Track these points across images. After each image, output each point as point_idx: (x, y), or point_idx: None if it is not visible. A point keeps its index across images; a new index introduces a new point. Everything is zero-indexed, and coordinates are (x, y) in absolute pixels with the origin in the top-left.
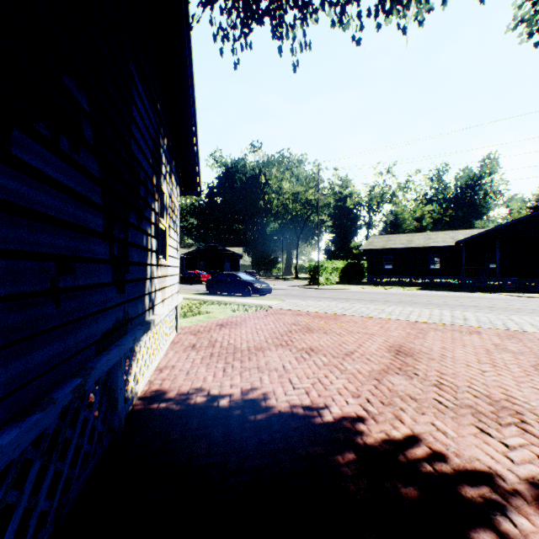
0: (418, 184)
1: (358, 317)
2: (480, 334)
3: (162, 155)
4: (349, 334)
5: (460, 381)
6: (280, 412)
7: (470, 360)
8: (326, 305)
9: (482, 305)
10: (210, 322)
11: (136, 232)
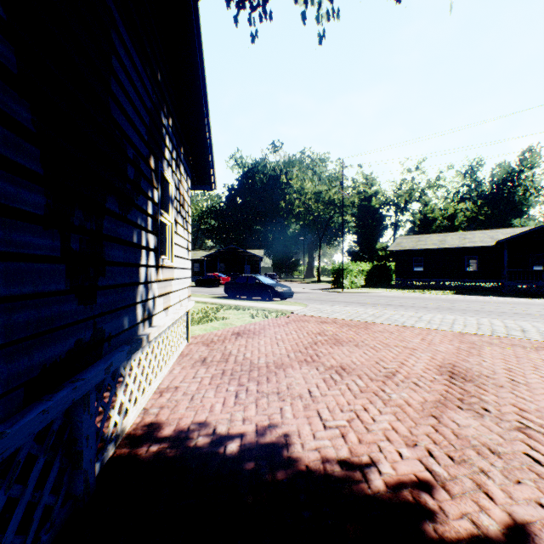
0: (451, 181)
1: (392, 327)
2: None
3: (165, 137)
4: (386, 348)
5: None
6: (307, 468)
7: None
8: (353, 311)
9: (537, 313)
10: (226, 329)
11: (119, 222)
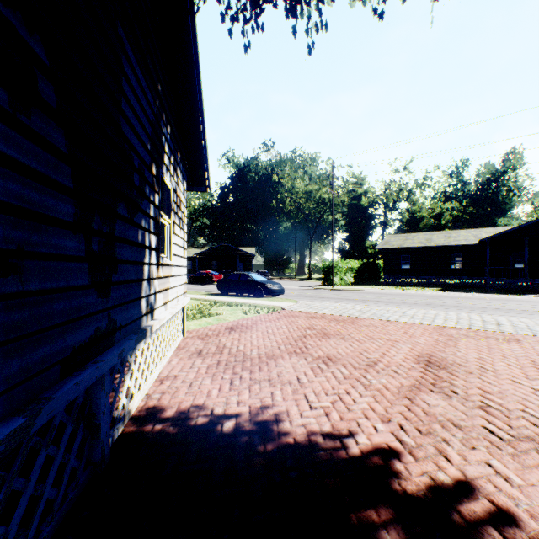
0: (437, 181)
1: (378, 321)
2: (520, 342)
3: (165, 144)
4: (370, 341)
5: (510, 402)
6: (294, 440)
7: (516, 374)
8: (342, 307)
9: (514, 308)
10: (220, 324)
11: (128, 225)
